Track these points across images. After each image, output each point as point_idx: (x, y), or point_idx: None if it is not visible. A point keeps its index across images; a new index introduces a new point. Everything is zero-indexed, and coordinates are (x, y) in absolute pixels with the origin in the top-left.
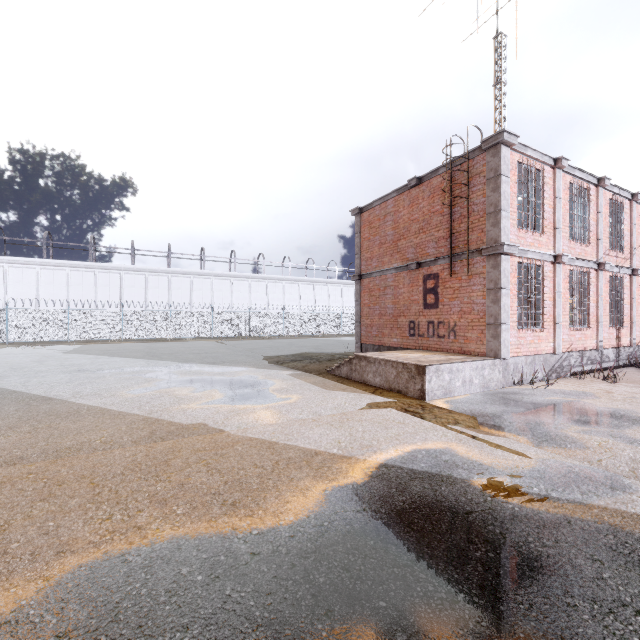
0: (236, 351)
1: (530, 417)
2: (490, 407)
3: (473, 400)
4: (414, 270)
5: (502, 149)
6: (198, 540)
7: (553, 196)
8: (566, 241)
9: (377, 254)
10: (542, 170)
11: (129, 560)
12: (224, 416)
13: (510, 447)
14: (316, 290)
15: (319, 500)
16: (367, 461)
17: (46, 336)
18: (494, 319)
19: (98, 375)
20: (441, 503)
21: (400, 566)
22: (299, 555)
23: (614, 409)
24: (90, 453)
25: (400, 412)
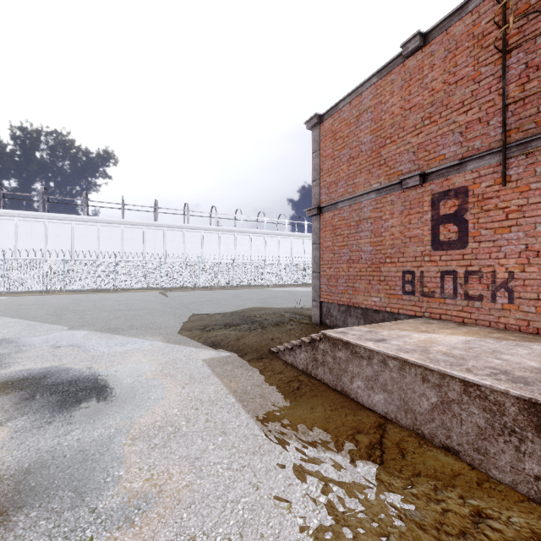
0: (167, 307)
1: None
2: None
3: None
4: (413, 188)
5: None
6: None
7: None
8: None
9: (345, 175)
10: None
11: None
12: None
13: None
14: (267, 242)
15: None
16: None
17: None
18: None
19: None
20: None
21: None
22: None
23: None
24: None
25: None
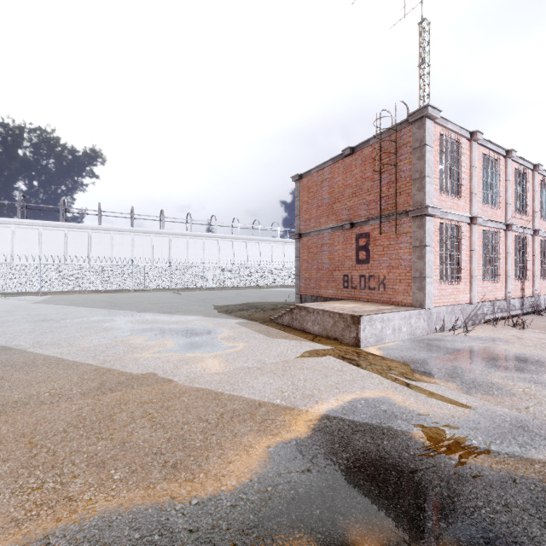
0: (190, 301)
1: (456, 363)
2: (419, 354)
3: (403, 347)
4: (348, 230)
5: (426, 122)
6: (132, 514)
7: (469, 165)
8: (480, 205)
9: (315, 215)
10: (460, 142)
11: (51, 544)
12: (174, 365)
13: (443, 395)
14: (261, 247)
15: (262, 459)
16: (309, 412)
17: (19, 288)
18: (419, 273)
19: (61, 324)
20: (385, 460)
21: (349, 543)
22: (240, 531)
23: (528, 355)
24: (36, 407)
25: (338, 359)
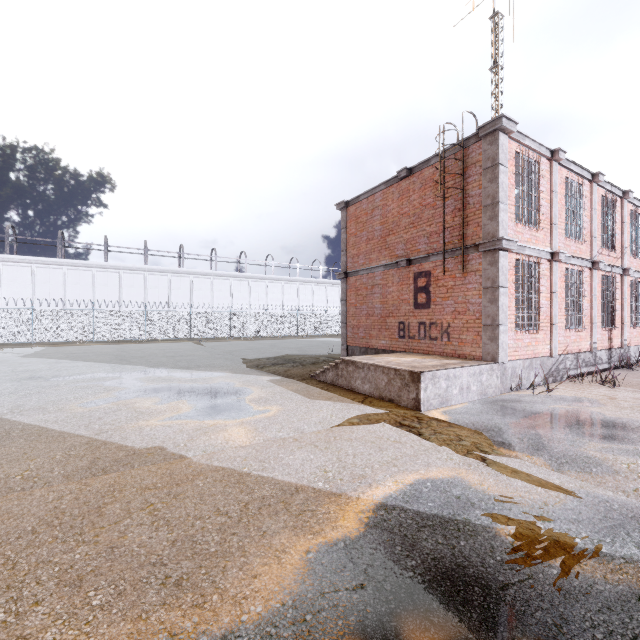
0: (214, 354)
1: (540, 431)
2: (493, 419)
3: (473, 410)
4: (404, 267)
5: (500, 136)
6: None
7: (550, 190)
8: (562, 238)
9: (364, 251)
10: (539, 162)
11: None
12: (188, 436)
13: (529, 473)
14: (300, 290)
15: (299, 571)
16: (361, 500)
17: (6, 338)
18: (491, 320)
19: (51, 383)
20: (464, 570)
21: None
22: None
23: (626, 419)
24: (2, 496)
25: (394, 427)
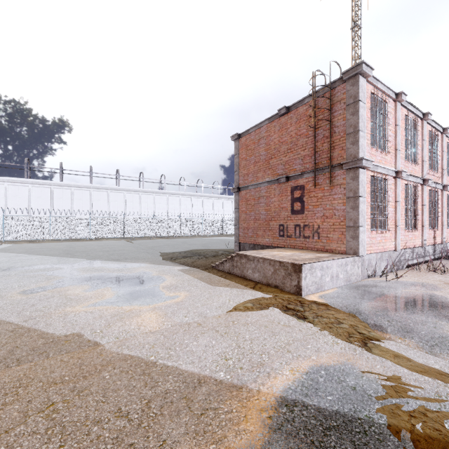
0: (139, 249)
1: (403, 314)
2: (361, 302)
3: (343, 294)
4: (283, 183)
5: (360, 79)
6: None
7: (394, 124)
8: (403, 161)
9: (252, 171)
10: (387, 102)
11: None
12: (105, 322)
13: (409, 358)
14: (204, 202)
15: None
16: (262, 394)
17: None
18: (353, 222)
19: (4, 273)
20: None
21: None
22: None
23: None
24: None
25: (282, 311)
